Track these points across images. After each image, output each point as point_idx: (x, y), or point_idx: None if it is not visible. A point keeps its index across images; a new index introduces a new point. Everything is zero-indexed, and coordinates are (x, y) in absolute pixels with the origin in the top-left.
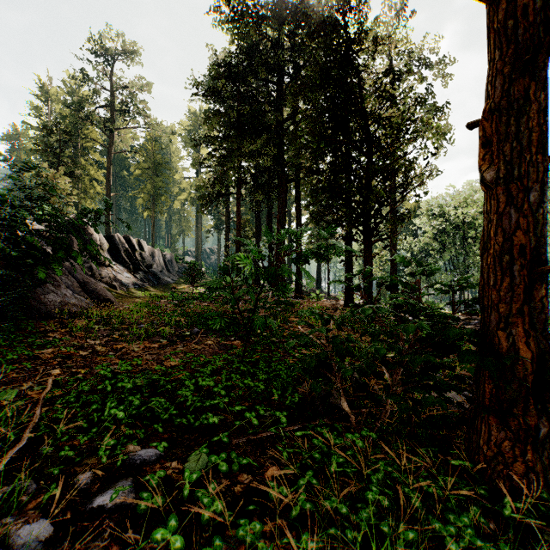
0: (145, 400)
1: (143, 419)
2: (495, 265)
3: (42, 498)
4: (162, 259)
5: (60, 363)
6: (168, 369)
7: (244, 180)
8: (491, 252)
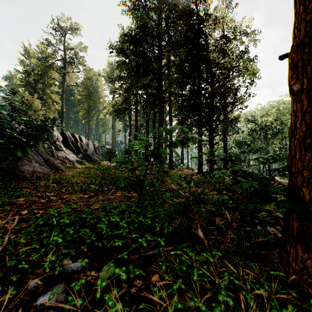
0: (77, 230)
1: (75, 242)
2: (300, 145)
3: (4, 297)
4: (93, 147)
5: (28, 207)
6: (92, 211)
7: (139, 101)
8: (296, 137)
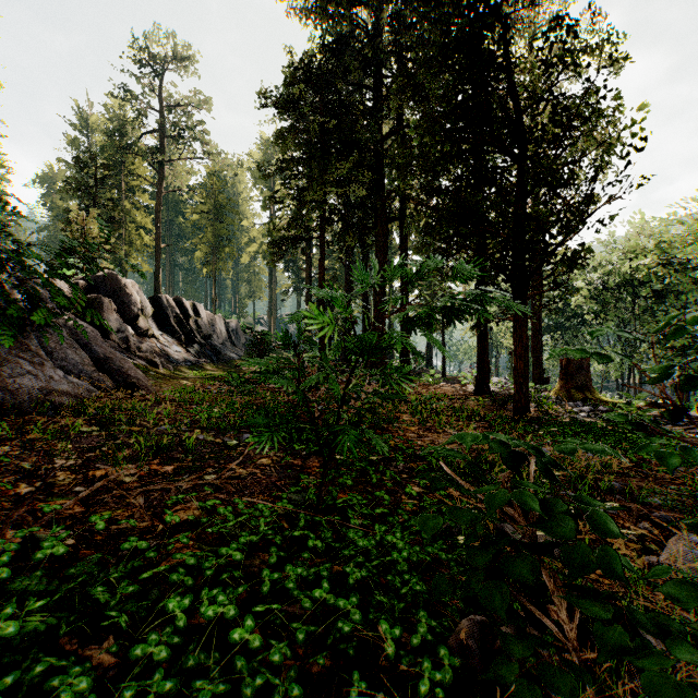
0: (43, 676)
1: None
2: None
3: None
4: (225, 329)
5: None
6: (148, 552)
7: (329, 218)
8: None
